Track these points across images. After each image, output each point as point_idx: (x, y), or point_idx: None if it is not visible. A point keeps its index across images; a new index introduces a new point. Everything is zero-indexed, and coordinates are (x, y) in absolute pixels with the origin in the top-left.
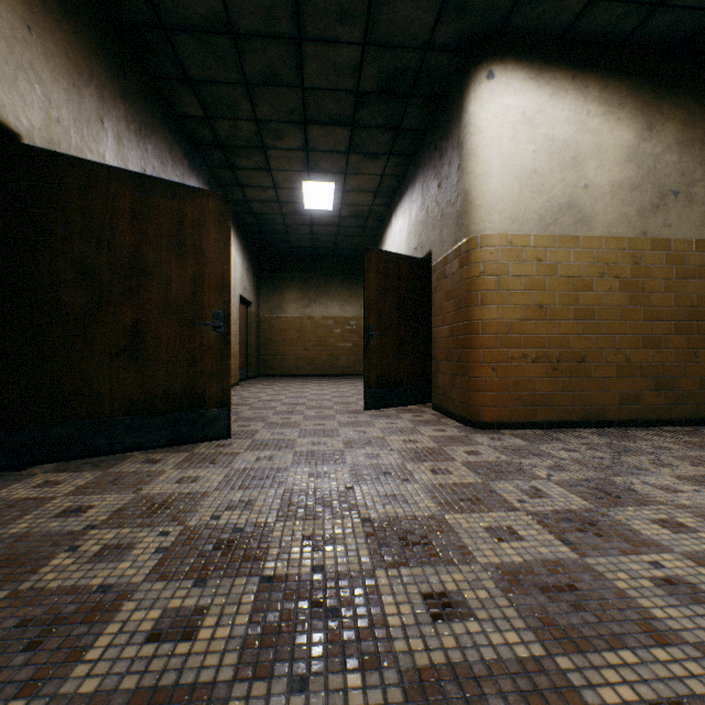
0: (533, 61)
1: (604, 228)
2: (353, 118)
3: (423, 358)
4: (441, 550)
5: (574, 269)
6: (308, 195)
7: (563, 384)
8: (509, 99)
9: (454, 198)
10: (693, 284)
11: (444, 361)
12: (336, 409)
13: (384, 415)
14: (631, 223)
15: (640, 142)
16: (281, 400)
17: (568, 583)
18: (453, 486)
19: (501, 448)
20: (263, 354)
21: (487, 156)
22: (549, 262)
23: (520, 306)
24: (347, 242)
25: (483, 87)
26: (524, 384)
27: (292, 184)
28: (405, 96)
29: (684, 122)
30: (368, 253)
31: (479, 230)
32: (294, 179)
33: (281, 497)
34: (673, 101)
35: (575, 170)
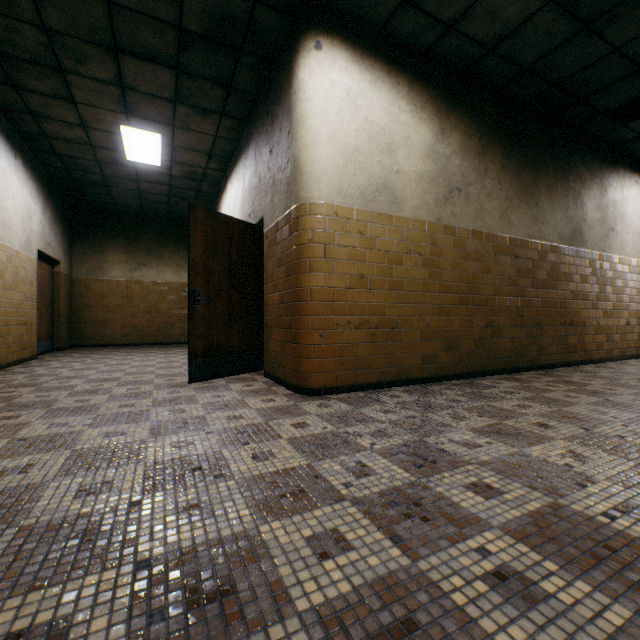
0: (356, 45)
1: (411, 211)
2: (177, 60)
3: (256, 325)
4: (246, 600)
5: (389, 244)
6: (130, 144)
7: (380, 349)
8: (335, 75)
9: (285, 164)
10: (470, 265)
11: (276, 328)
12: (157, 383)
13: (212, 387)
14: (430, 209)
15: (436, 143)
16: (88, 376)
17: (406, 616)
18: (275, 475)
19: (328, 416)
20: (78, 321)
21: (315, 125)
22: (369, 236)
23: (345, 275)
24: (182, 205)
25: (311, 56)
26: (349, 350)
27: (107, 126)
28: (236, 50)
29: (465, 134)
30: (194, 211)
31: (308, 198)
32: (109, 119)
33: (6, 546)
34: (458, 115)
35: (390, 155)
